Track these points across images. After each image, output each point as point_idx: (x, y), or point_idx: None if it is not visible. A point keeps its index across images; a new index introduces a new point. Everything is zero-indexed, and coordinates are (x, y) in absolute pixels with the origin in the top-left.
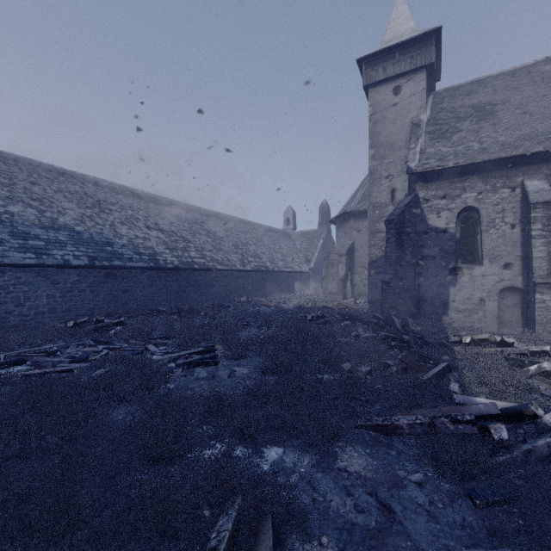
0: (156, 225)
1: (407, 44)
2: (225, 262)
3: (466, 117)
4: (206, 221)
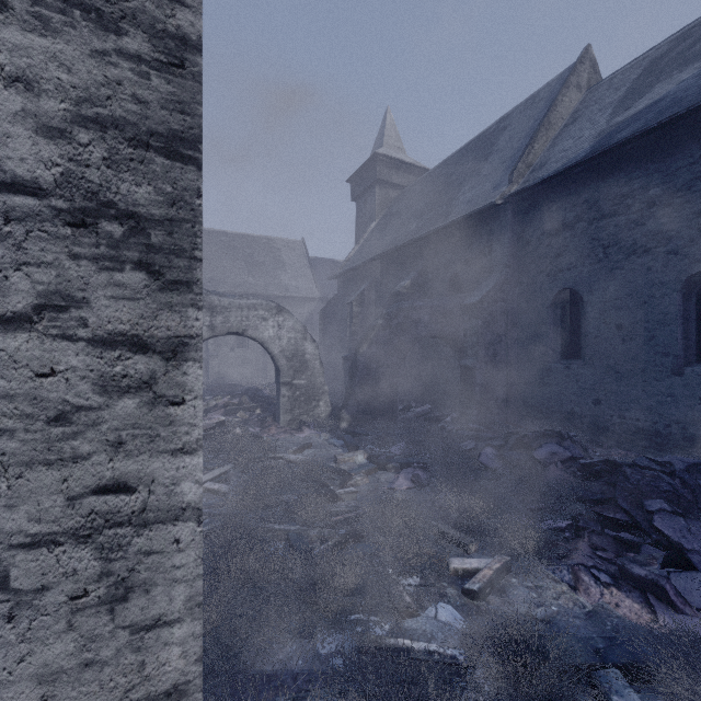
0: None
1: None
2: None
3: None
4: None
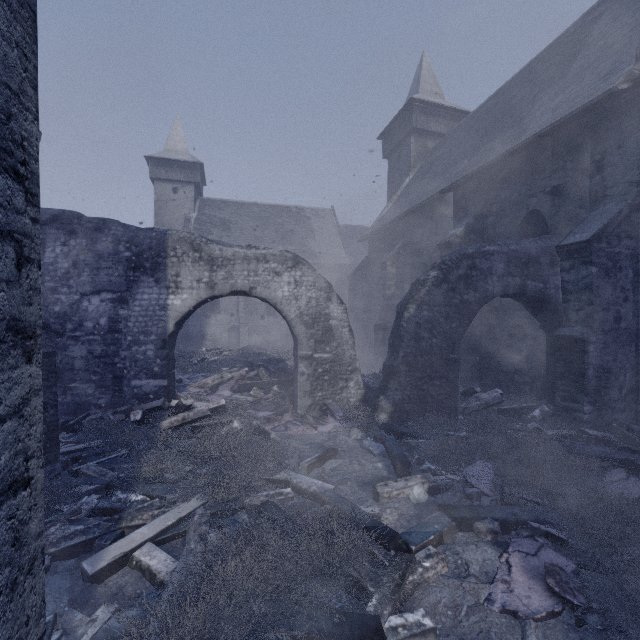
0: None
1: (182, 162)
2: None
3: (216, 225)
4: None
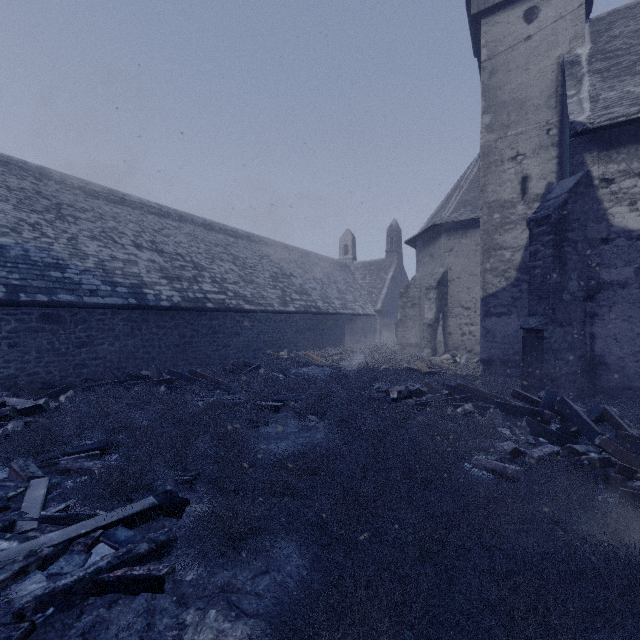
0: (152, 244)
1: None
2: (257, 299)
3: None
4: (233, 244)
